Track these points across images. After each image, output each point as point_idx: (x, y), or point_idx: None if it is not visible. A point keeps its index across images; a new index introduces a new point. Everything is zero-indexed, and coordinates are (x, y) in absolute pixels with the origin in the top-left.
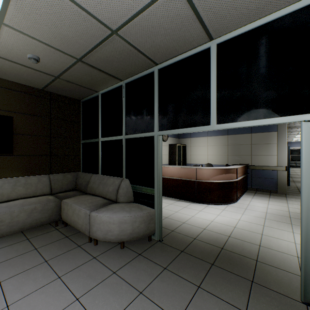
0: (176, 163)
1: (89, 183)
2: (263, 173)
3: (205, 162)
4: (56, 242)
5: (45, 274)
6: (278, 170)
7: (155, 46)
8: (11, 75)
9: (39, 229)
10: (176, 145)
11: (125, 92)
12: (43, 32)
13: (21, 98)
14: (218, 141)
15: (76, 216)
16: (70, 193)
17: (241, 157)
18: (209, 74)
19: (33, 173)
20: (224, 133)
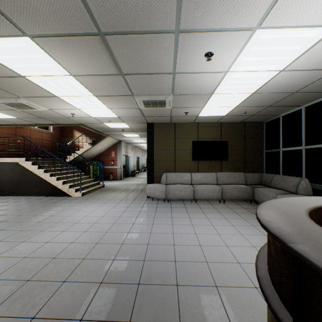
0: None
1: (272, 180)
2: None
3: None
4: (254, 209)
5: (254, 216)
6: None
7: None
8: (227, 120)
9: (242, 202)
10: None
11: (304, 114)
12: (253, 104)
13: (230, 130)
14: None
15: (265, 197)
16: (258, 186)
17: None
18: None
19: (235, 171)
20: None
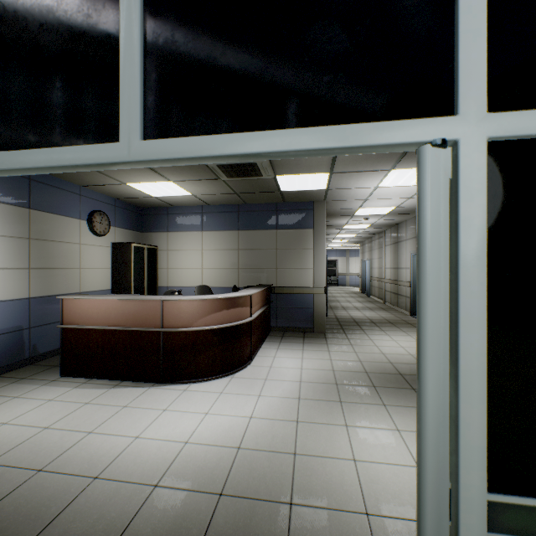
0: (131, 288)
1: None
2: (295, 300)
3: (197, 282)
4: None
5: None
6: (315, 293)
7: None
8: None
9: None
10: (130, 246)
11: None
12: None
13: None
14: (221, 241)
15: None
16: None
17: (262, 272)
18: None
19: None
20: (233, 226)
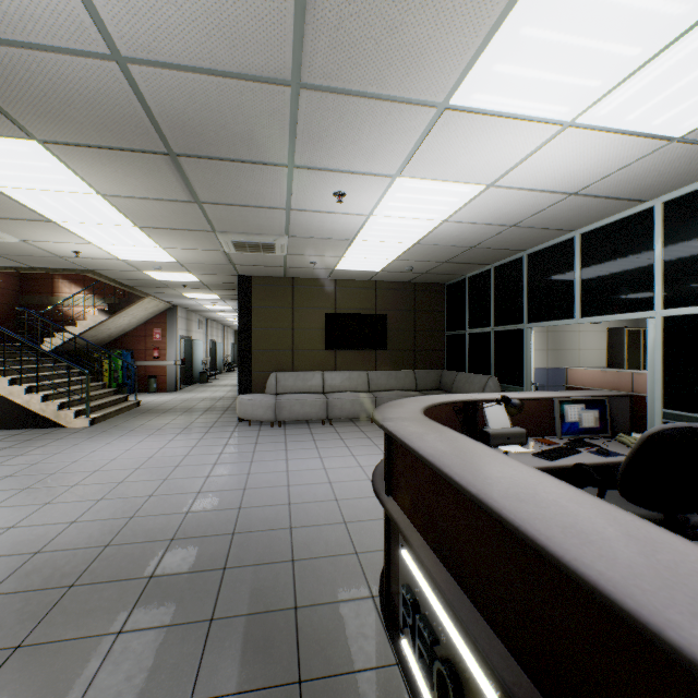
0: (623, 367)
1: (454, 382)
2: None
3: None
4: None
5: None
6: None
7: (514, 245)
8: (386, 278)
9: None
10: (622, 330)
11: (493, 278)
12: (419, 257)
13: (391, 295)
14: None
15: None
16: (434, 391)
17: None
18: (574, 265)
19: (400, 368)
20: None
